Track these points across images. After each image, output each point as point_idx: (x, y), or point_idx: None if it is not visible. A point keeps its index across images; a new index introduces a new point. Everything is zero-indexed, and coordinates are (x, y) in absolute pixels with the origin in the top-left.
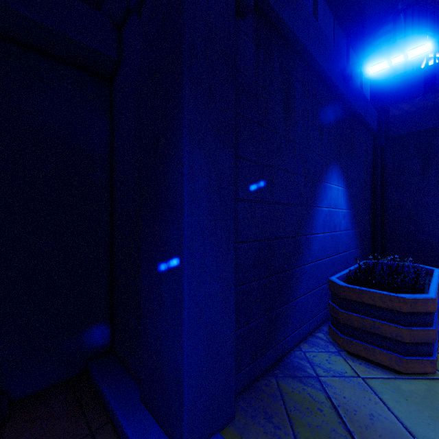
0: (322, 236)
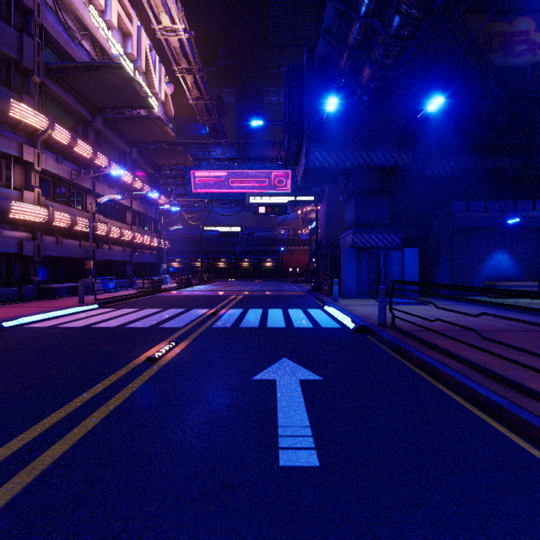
0: (489, 271)
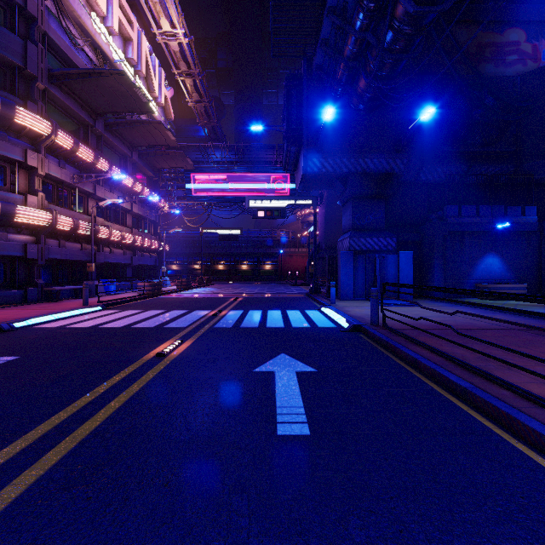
0: (480, 274)
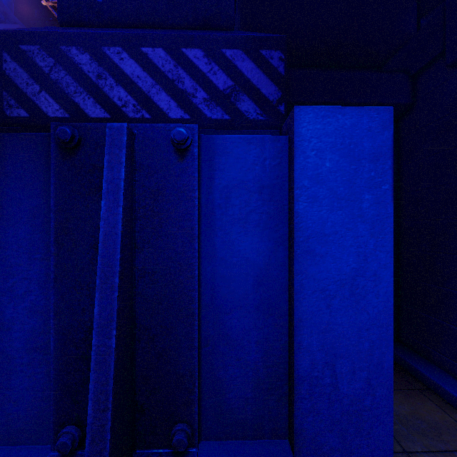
0: None
